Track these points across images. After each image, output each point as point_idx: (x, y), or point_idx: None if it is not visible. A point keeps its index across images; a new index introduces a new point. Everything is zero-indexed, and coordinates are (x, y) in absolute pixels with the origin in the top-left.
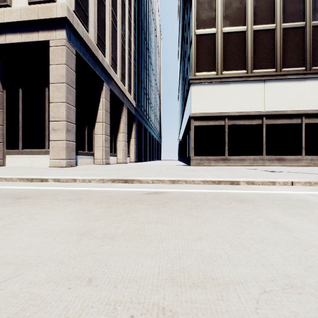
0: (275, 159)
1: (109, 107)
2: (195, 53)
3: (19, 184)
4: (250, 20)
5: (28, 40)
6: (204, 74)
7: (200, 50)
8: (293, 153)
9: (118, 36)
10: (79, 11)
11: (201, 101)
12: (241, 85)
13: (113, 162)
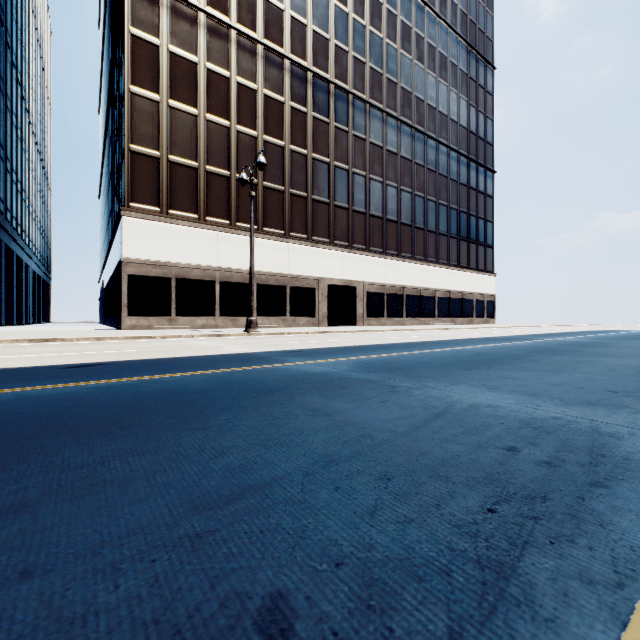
0: (229, 320)
1: None
2: (129, 176)
3: None
4: (203, 157)
5: None
6: (143, 208)
7: (137, 174)
8: (247, 314)
9: None
10: None
11: (139, 243)
12: (192, 232)
13: None
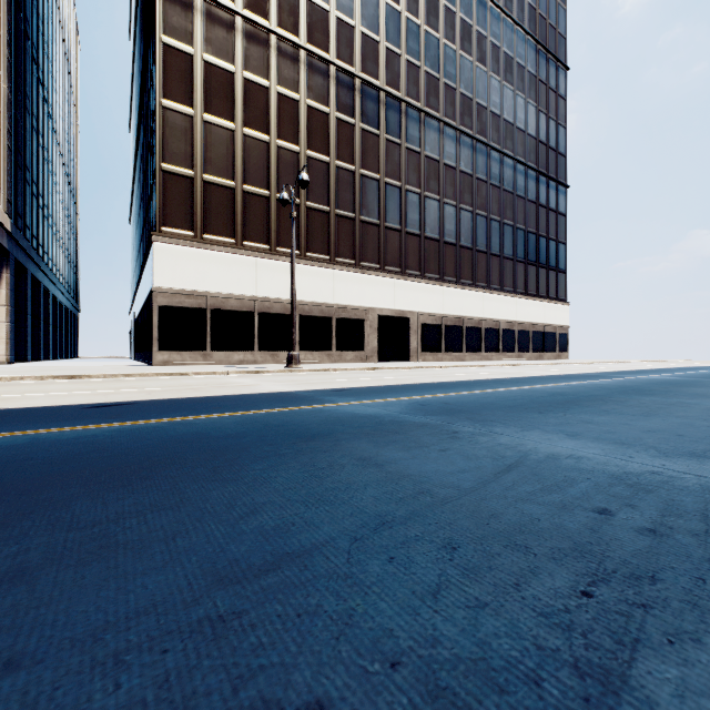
0: (269, 355)
1: None
2: (160, 198)
3: None
4: (240, 176)
5: None
6: (176, 232)
7: (169, 195)
8: (288, 349)
9: None
10: None
11: (172, 270)
12: (228, 258)
13: None
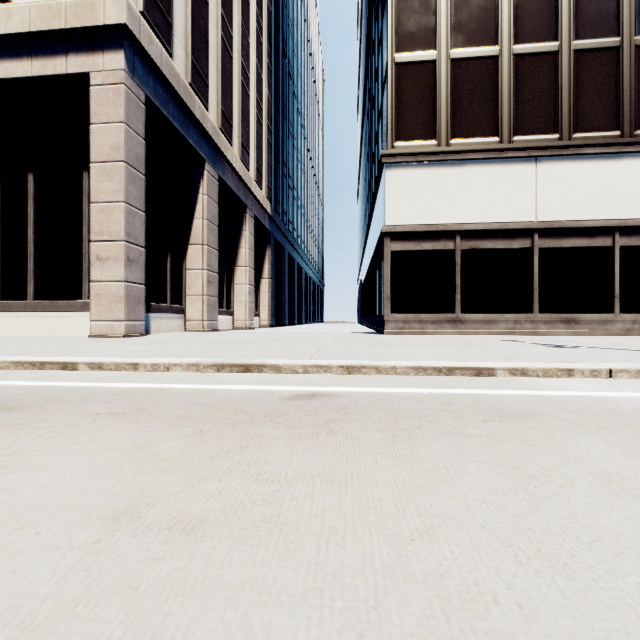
0: (559, 320)
1: (215, 214)
2: (393, 102)
3: (13, 374)
4: (507, 33)
5: (45, 73)
6: (412, 145)
7: (404, 95)
8: (595, 309)
9: (235, 68)
10: (152, 13)
11: (407, 200)
12: (488, 167)
13: (225, 327)
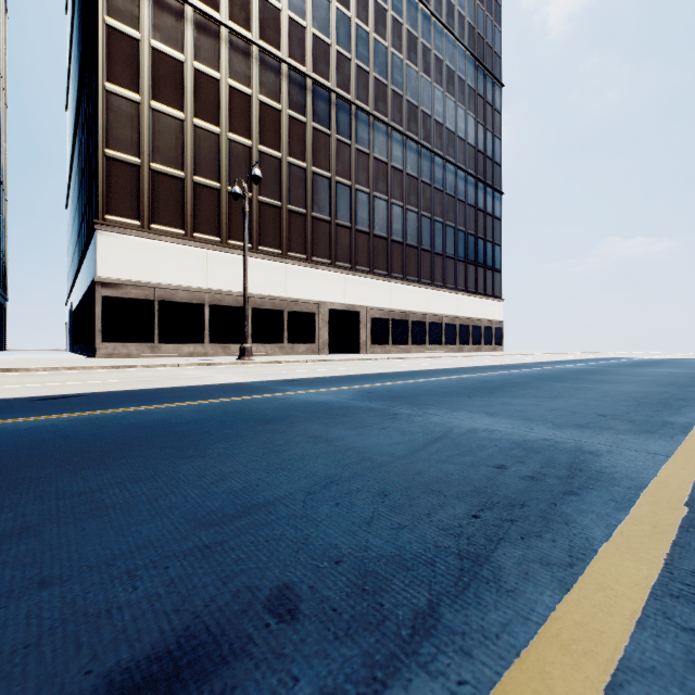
0: (220, 348)
1: None
2: (104, 185)
3: None
4: (190, 167)
5: None
6: (121, 221)
7: (114, 182)
8: (240, 341)
9: None
10: None
11: (116, 260)
12: (177, 249)
13: None
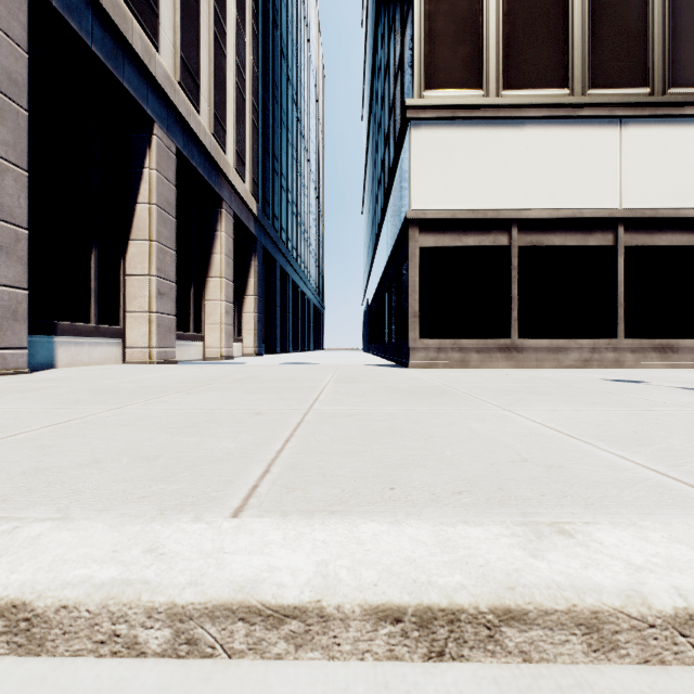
0: (651, 347)
1: (172, 200)
2: (421, 32)
3: None
4: None
5: None
6: (449, 96)
7: (437, 23)
8: None
9: (205, 12)
10: None
11: (442, 173)
12: (555, 130)
13: (192, 356)
